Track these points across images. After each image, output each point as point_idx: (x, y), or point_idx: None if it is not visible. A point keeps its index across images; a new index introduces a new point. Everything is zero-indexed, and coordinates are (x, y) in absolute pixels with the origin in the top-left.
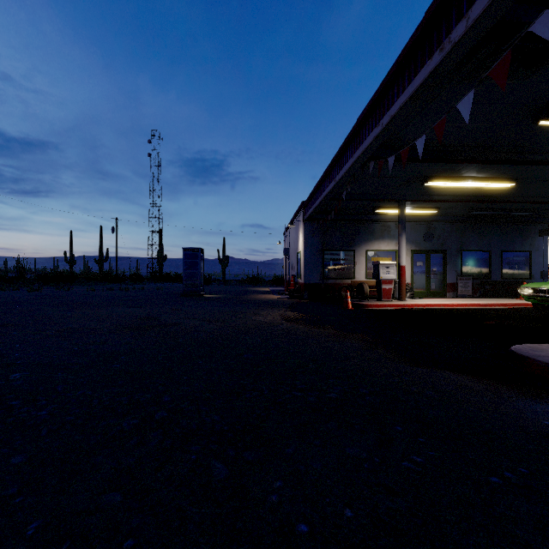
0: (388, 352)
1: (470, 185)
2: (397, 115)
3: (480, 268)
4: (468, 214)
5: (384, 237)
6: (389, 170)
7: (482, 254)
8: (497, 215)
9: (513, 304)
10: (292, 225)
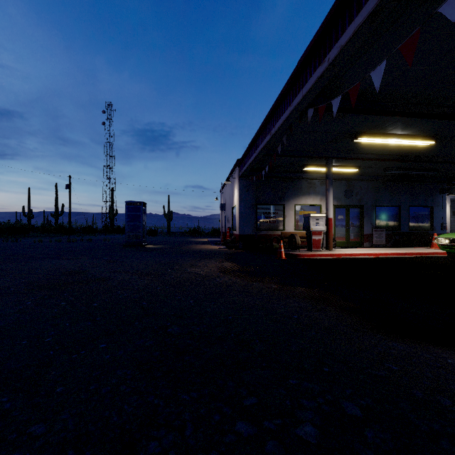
0: (343, 314)
1: (395, 142)
2: (349, 44)
3: (391, 221)
4: (383, 173)
5: (310, 193)
6: (334, 112)
7: (393, 209)
8: (406, 175)
9: (428, 252)
10: (228, 181)
